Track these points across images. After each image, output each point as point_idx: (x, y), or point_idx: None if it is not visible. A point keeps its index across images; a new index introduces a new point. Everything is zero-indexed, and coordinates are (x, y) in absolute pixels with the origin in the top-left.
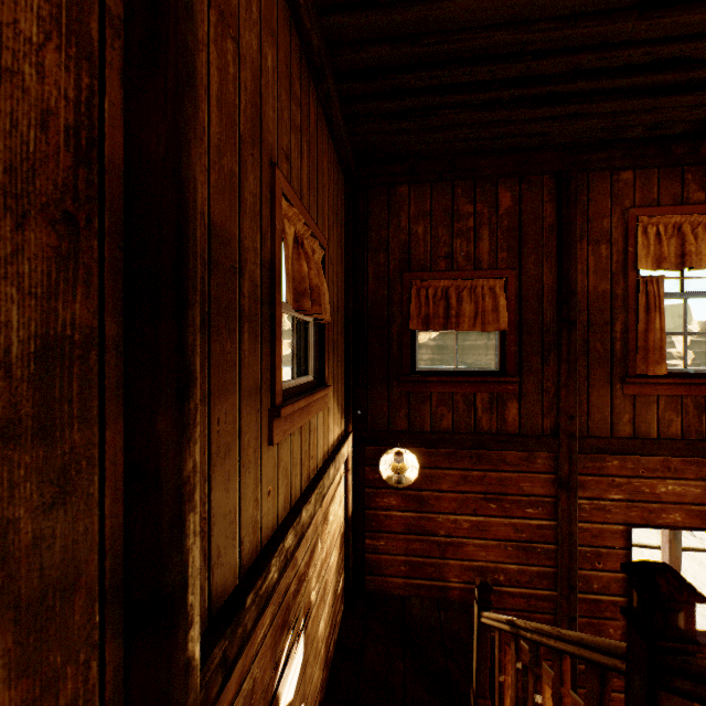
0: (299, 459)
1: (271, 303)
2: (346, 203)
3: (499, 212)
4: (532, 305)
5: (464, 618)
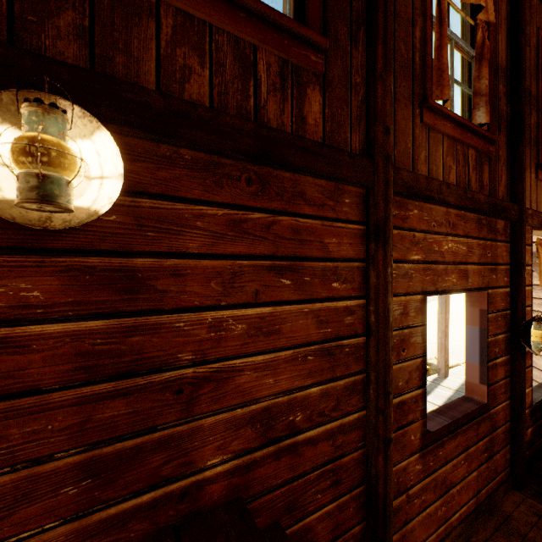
0: None
1: None
2: None
3: None
4: None
5: None
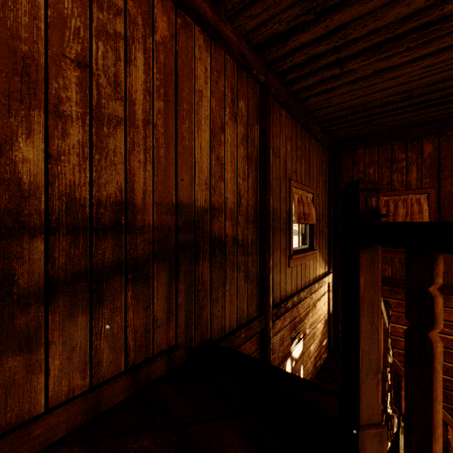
0: (300, 275)
1: (289, 223)
2: (328, 163)
3: (423, 156)
4: (448, 208)
5: (396, 378)
